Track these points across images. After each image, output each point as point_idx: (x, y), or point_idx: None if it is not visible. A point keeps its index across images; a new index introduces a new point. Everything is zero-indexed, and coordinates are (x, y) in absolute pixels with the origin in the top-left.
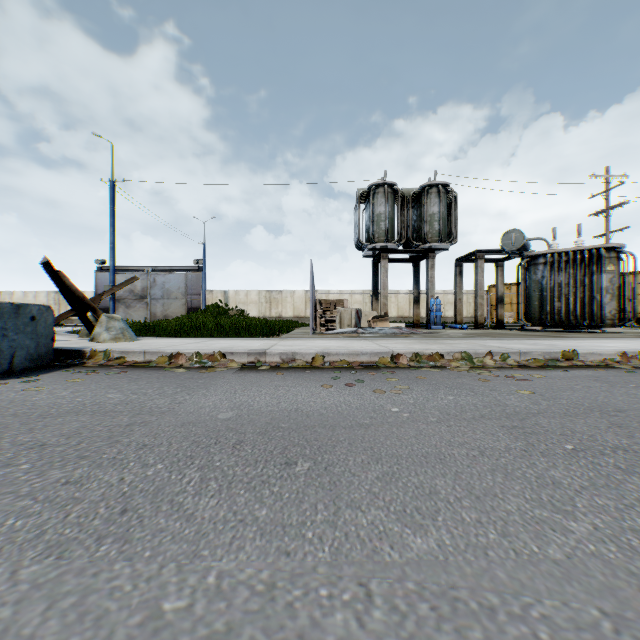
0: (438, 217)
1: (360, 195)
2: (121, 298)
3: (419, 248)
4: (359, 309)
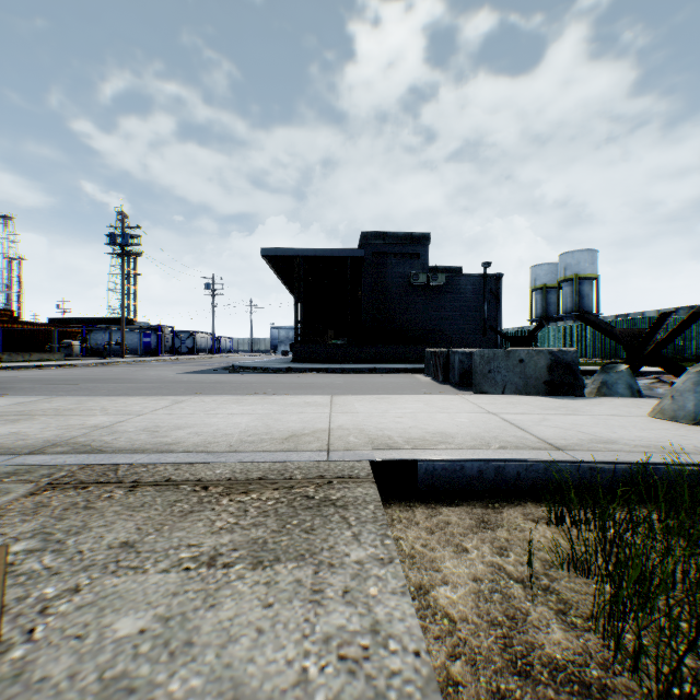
0: None
1: None
2: None
3: None
4: None
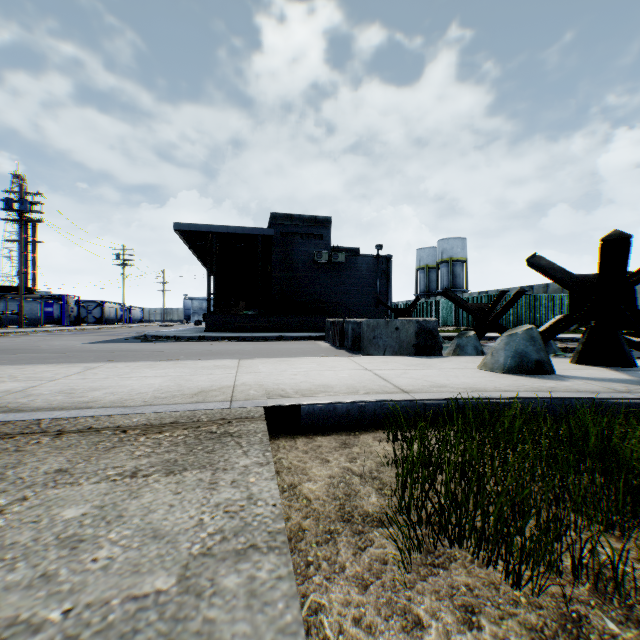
0: None
1: None
2: None
3: None
4: None
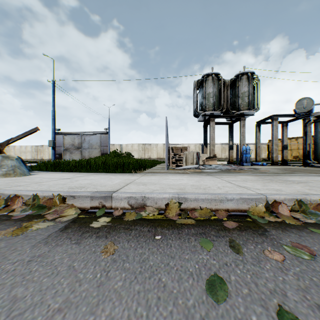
0: (247, 94)
1: (196, 82)
2: (67, 148)
3: (234, 114)
4: (198, 152)
